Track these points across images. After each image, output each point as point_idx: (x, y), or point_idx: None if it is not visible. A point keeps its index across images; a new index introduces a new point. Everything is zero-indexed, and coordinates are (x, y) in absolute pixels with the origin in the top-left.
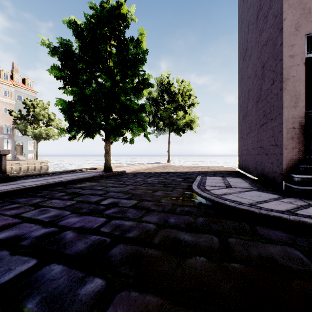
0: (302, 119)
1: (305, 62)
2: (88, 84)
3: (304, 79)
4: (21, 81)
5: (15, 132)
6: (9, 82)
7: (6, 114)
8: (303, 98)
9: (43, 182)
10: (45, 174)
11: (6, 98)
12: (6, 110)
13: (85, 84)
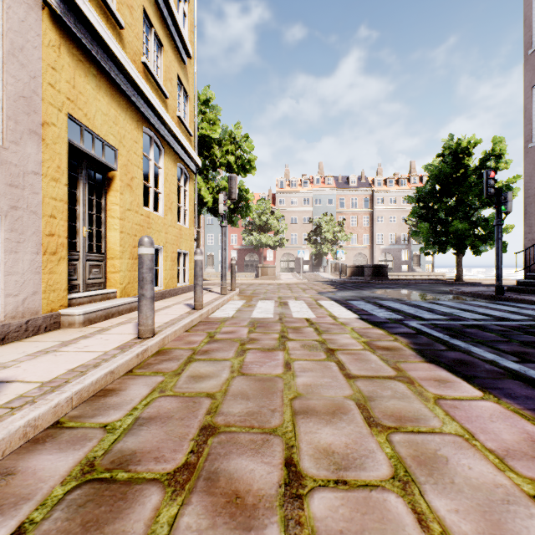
0: (533, 241)
1: None
2: (436, 213)
3: (534, 213)
4: (418, 180)
5: (412, 241)
6: (406, 187)
7: (403, 223)
8: (533, 226)
9: (401, 281)
10: (408, 279)
11: (403, 206)
12: (403, 218)
13: (425, 220)
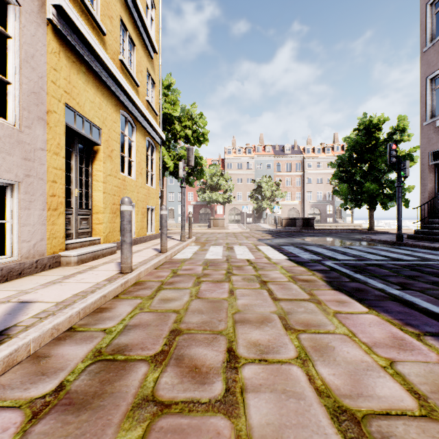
0: (426, 199)
1: (436, 164)
2: (353, 176)
3: (428, 177)
4: (340, 149)
5: (335, 198)
6: (331, 154)
7: (328, 184)
8: (427, 187)
9: (325, 231)
10: (331, 229)
11: (328, 170)
12: (328, 179)
13: (344, 182)
